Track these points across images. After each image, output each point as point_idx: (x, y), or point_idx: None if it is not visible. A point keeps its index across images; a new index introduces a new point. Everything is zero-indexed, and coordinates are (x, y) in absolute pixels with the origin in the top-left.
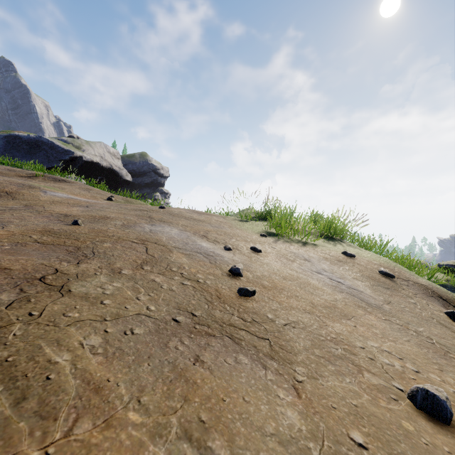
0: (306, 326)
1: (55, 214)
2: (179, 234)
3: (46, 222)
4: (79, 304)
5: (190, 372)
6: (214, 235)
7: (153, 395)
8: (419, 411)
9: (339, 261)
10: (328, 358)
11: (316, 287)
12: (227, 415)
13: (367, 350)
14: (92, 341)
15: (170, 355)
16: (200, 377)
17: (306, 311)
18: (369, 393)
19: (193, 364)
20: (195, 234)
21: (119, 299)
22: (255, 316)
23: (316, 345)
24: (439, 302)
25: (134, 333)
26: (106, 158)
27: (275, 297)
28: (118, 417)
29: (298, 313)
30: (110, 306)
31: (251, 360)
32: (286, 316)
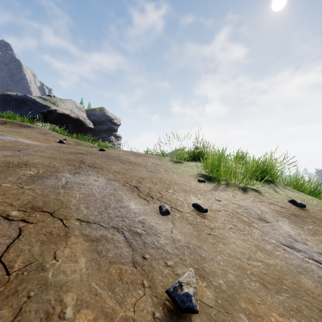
0: None
1: None
2: (103, 186)
3: None
4: None
5: None
6: (148, 185)
7: None
8: None
9: (295, 215)
10: None
11: (320, 301)
12: None
13: None
14: None
15: None
16: None
17: None
18: None
19: None
20: (124, 184)
21: None
22: None
23: None
24: None
25: None
26: (75, 111)
27: None
28: None
29: None
30: None
31: None
32: None
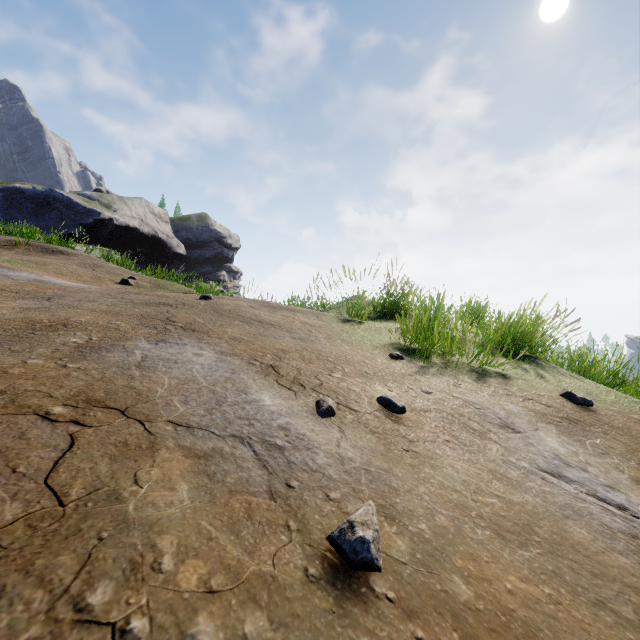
0: None
1: None
2: (212, 366)
3: None
4: None
5: None
6: (295, 363)
7: None
8: None
9: (571, 420)
10: None
11: (597, 561)
12: None
13: None
14: None
15: None
16: None
17: None
18: None
19: None
20: (251, 363)
21: None
22: None
23: None
24: None
25: None
26: (149, 222)
27: None
28: None
29: None
30: None
31: None
32: None
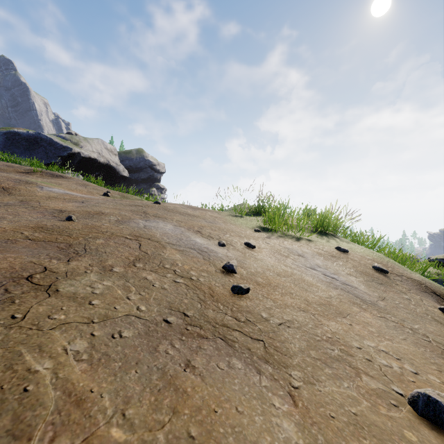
0: (301, 325)
1: (49, 209)
2: (173, 229)
3: (40, 218)
4: (66, 305)
5: (180, 379)
6: (208, 231)
7: (139, 407)
8: (421, 418)
9: (333, 256)
10: (324, 360)
11: (310, 283)
12: (218, 429)
13: (364, 350)
14: (76, 346)
15: (159, 360)
16: (191, 384)
17: (300, 309)
18: (368, 399)
19: (183, 370)
20: (189, 229)
21: (109, 299)
22: (249, 315)
23: (312, 346)
24: (432, 298)
25: (122, 336)
26: (104, 155)
27: (269, 295)
28: (99, 435)
29: (293, 312)
30: (99, 307)
31: (244, 364)
32: (281, 315)
